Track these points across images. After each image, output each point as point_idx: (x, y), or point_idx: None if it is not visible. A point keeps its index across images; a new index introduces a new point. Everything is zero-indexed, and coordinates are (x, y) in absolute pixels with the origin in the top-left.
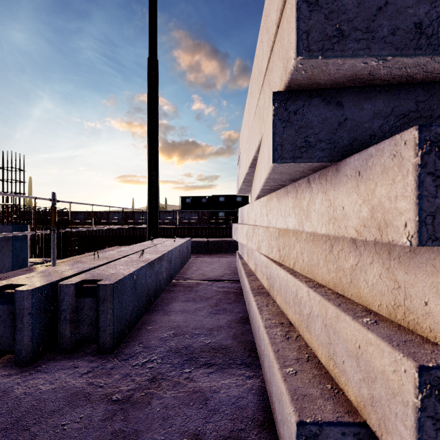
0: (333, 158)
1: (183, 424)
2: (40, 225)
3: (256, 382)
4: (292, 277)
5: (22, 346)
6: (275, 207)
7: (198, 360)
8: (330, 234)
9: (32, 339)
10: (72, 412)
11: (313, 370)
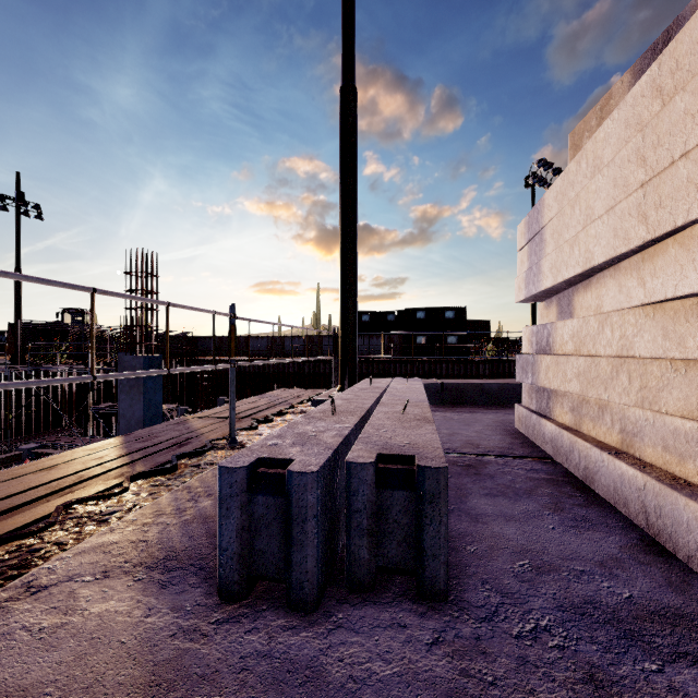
0: None
1: None
2: None
3: None
4: None
5: (303, 574)
6: None
7: (650, 641)
8: None
9: (317, 563)
10: None
11: None
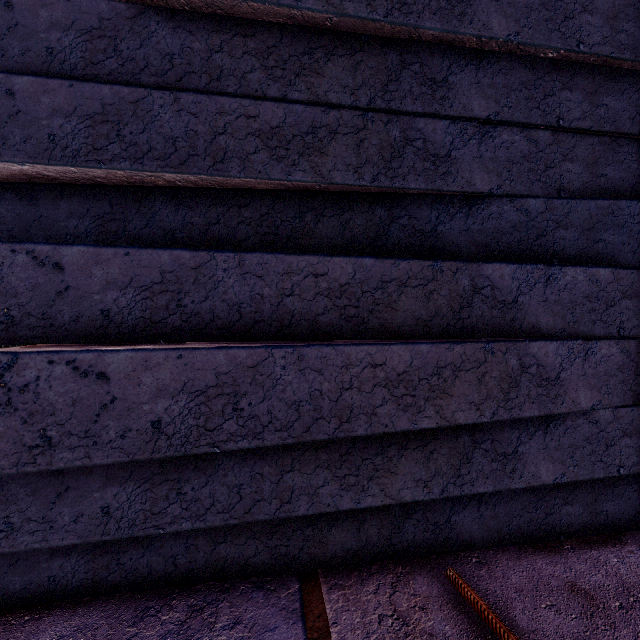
0: None
1: None
2: None
3: None
4: None
5: None
6: None
7: None
8: None
9: None
10: None
11: None
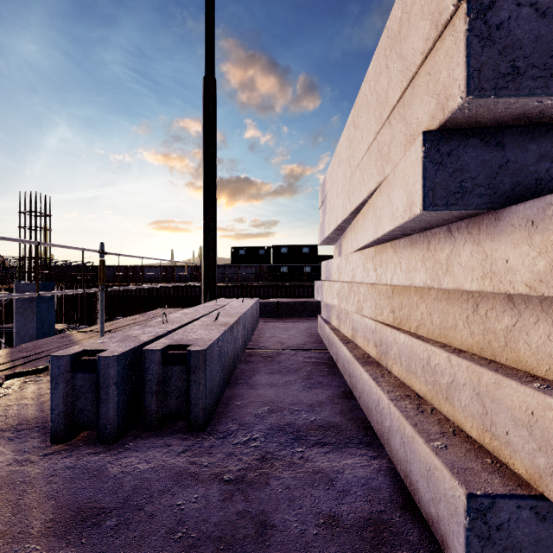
0: (492, 205)
1: (314, 505)
2: (59, 283)
3: (382, 463)
4: (421, 342)
5: (107, 420)
6: (390, 260)
7: (308, 439)
8: (485, 291)
9: (117, 413)
10: (184, 492)
11: (464, 445)
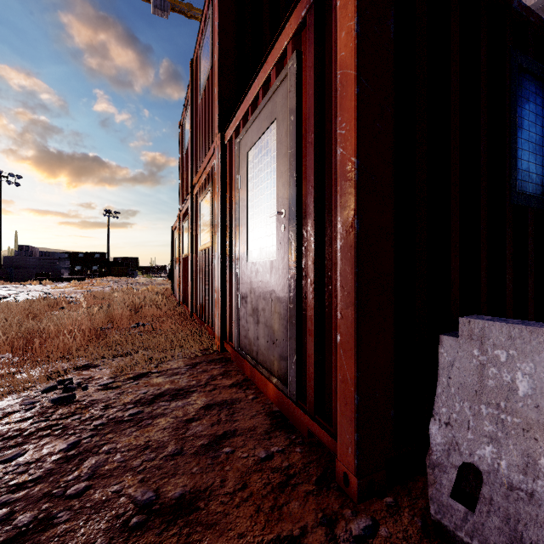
0: None
1: None
2: None
3: None
4: None
5: None
6: None
7: None
8: None
9: None
10: None
11: None
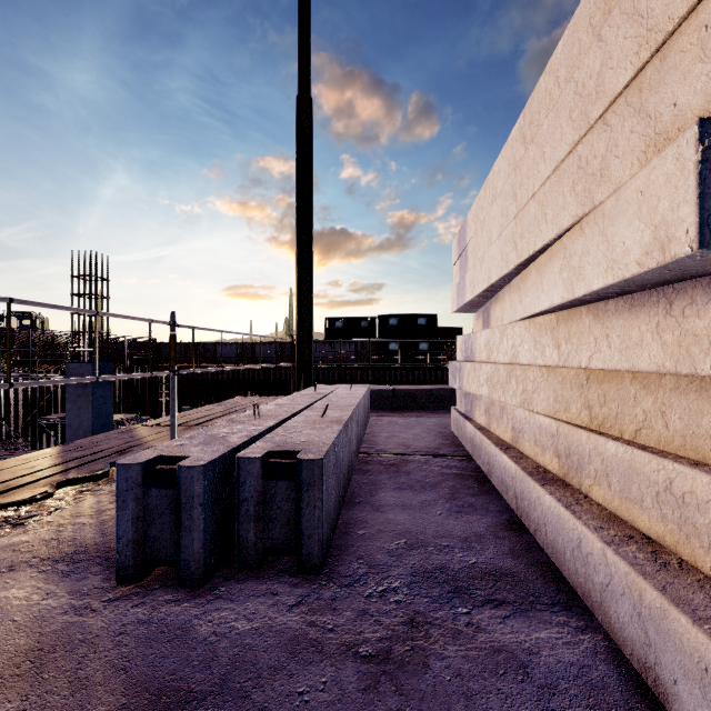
0: None
1: (506, 709)
2: (116, 364)
3: (597, 640)
4: (652, 455)
5: (190, 555)
6: (586, 332)
7: (472, 593)
8: None
9: (204, 546)
10: (305, 672)
11: None
